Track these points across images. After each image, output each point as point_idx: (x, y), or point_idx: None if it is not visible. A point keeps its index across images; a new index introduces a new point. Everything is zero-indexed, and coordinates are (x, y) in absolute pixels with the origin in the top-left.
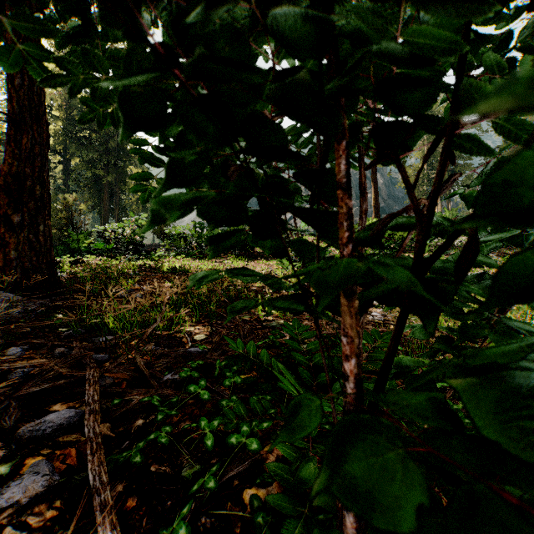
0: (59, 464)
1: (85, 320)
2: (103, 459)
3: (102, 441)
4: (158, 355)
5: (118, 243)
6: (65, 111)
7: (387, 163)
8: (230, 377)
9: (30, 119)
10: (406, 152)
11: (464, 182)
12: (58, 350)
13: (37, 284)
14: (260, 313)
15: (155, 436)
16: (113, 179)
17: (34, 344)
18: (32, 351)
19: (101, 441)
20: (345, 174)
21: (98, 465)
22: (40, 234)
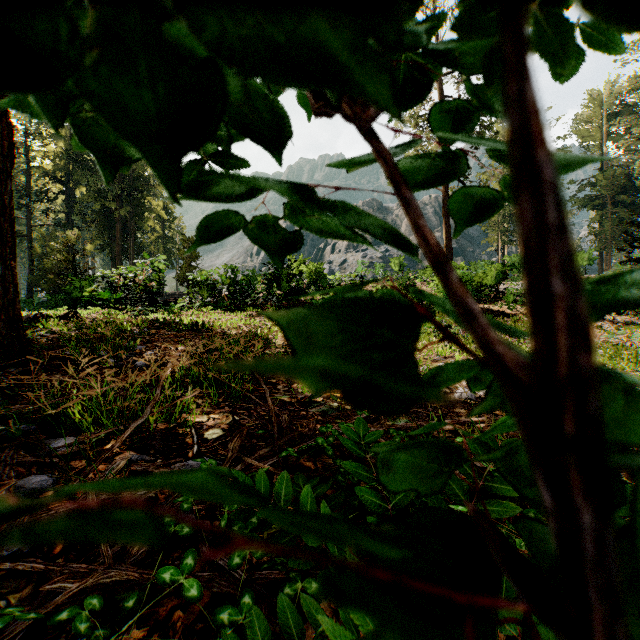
0: None
1: (42, 409)
2: None
3: None
4: (140, 472)
5: (127, 291)
6: (68, 129)
7: None
8: None
9: None
10: None
11: None
12: None
13: None
14: (305, 391)
15: None
16: (128, 213)
17: None
18: None
19: None
20: None
21: None
22: None
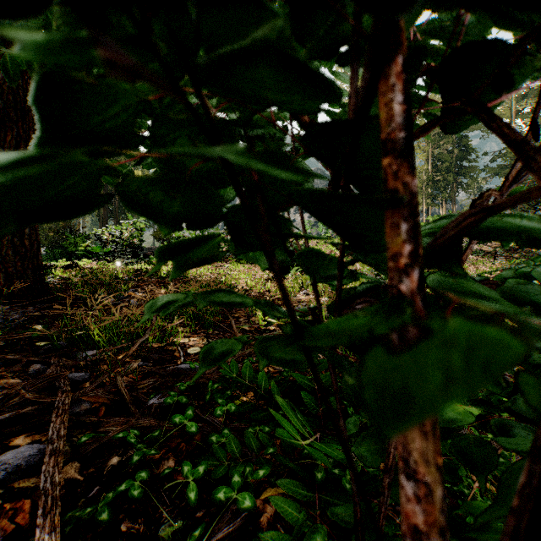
0: (8, 522)
1: (69, 332)
2: (58, 521)
3: (60, 495)
4: (145, 373)
5: (115, 246)
6: None
7: (444, 131)
8: (222, 405)
9: (15, 115)
10: (503, 93)
11: (469, 184)
12: (34, 367)
13: (22, 290)
14: (261, 322)
15: (126, 487)
16: None
17: (9, 359)
18: (5, 368)
19: (59, 495)
20: (403, 123)
21: (50, 532)
22: (26, 237)
